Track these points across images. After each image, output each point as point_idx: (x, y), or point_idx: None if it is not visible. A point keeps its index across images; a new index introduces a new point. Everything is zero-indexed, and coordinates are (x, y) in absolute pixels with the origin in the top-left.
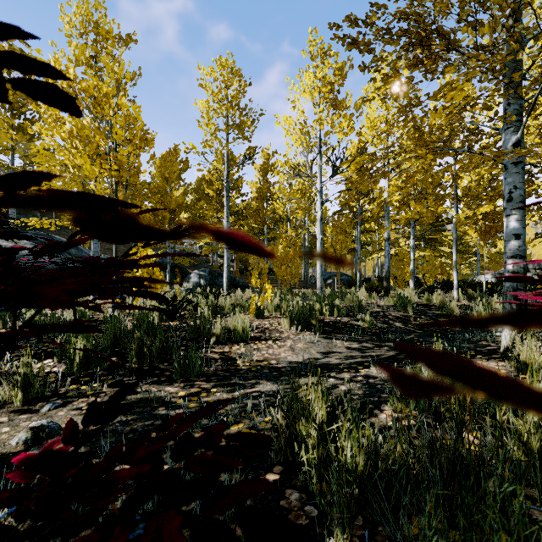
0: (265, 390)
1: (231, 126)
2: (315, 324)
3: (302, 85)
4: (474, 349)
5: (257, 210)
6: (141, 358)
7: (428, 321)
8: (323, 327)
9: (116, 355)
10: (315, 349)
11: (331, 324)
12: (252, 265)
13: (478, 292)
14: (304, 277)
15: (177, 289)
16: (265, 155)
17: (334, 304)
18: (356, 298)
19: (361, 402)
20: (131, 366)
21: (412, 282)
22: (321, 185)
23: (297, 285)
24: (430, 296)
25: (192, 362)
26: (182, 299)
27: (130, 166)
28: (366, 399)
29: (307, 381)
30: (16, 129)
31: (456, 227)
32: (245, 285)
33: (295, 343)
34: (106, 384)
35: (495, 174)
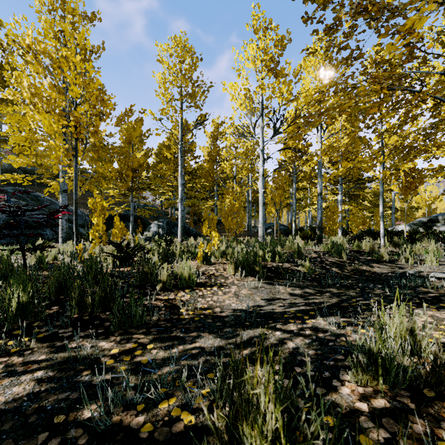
0: (206, 346)
1: (184, 95)
2: (258, 270)
3: (246, 54)
4: (416, 296)
5: (208, 171)
6: (82, 307)
7: (362, 266)
8: (265, 272)
9: (59, 303)
10: (259, 295)
11: (273, 270)
12: (204, 217)
13: (401, 240)
14: (248, 227)
15: (136, 237)
16: (215, 124)
17: (275, 251)
18: (294, 245)
19: (314, 367)
20: (71, 316)
21: (340, 231)
22: (263, 145)
23: (242, 234)
24: (360, 243)
25: (132, 313)
26: (135, 246)
27: (88, 123)
28: (319, 362)
29: (252, 334)
30: (0, 100)
31: (382, 182)
32: (197, 234)
33: (240, 289)
34: (34, 340)
35: (439, 121)
